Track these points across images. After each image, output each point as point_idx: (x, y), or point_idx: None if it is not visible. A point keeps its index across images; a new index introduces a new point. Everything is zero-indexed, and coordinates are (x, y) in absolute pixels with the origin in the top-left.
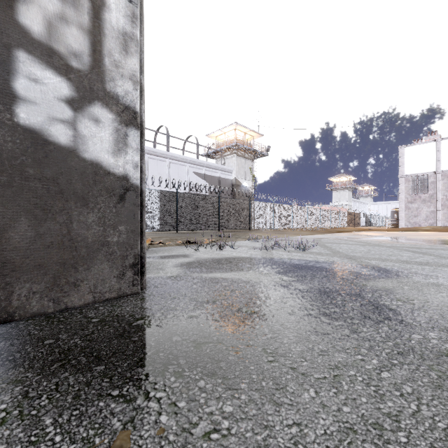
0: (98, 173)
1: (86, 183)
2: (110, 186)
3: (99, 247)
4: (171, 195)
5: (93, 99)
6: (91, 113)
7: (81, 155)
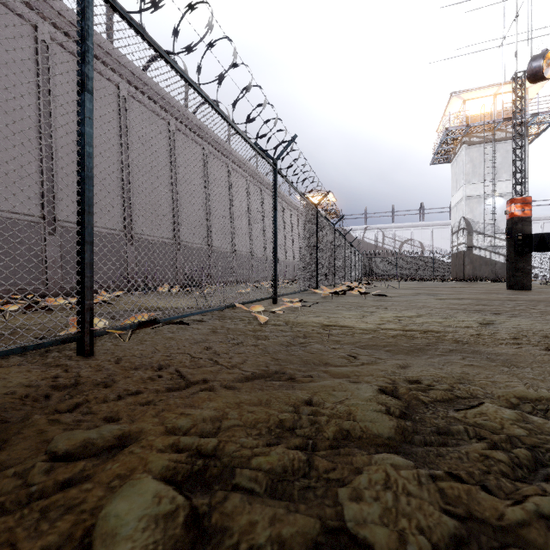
0: None
1: None
2: None
3: None
4: None
5: None
6: None
7: None
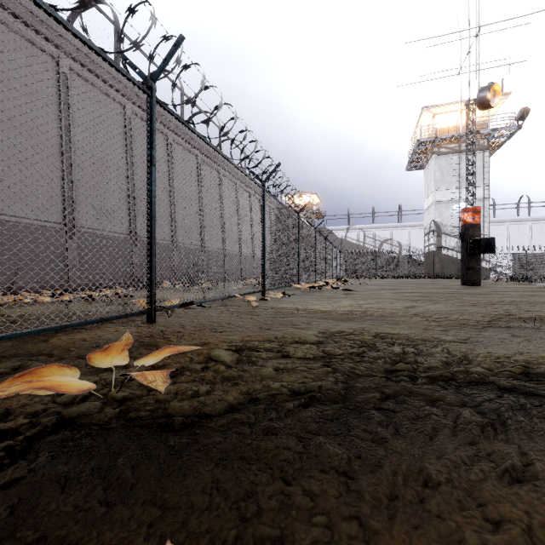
0: (483, 268)
1: (482, 269)
2: (485, 269)
3: (483, 275)
4: (521, 255)
5: (483, 261)
6: (483, 262)
7: (482, 266)
